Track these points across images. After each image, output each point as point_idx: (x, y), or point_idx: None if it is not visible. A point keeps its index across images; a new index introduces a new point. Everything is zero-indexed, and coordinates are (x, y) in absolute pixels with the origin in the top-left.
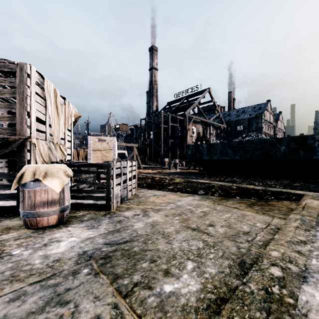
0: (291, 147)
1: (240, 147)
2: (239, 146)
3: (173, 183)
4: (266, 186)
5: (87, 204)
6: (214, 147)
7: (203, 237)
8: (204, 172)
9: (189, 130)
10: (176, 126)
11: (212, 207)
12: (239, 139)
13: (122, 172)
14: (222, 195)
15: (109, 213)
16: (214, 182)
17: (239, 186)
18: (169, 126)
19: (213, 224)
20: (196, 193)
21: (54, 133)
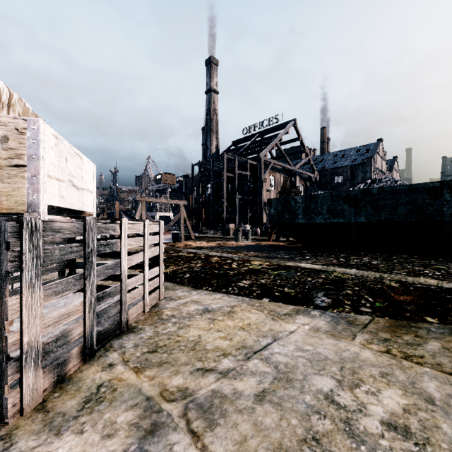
0: None
1: (367, 200)
2: (365, 199)
3: (249, 272)
4: None
5: None
6: (316, 201)
7: None
8: (296, 245)
9: (265, 181)
10: (246, 175)
11: (404, 382)
12: (359, 187)
13: (92, 253)
14: (382, 311)
15: None
16: (335, 268)
17: (401, 279)
18: (235, 174)
19: None
20: (311, 303)
21: None
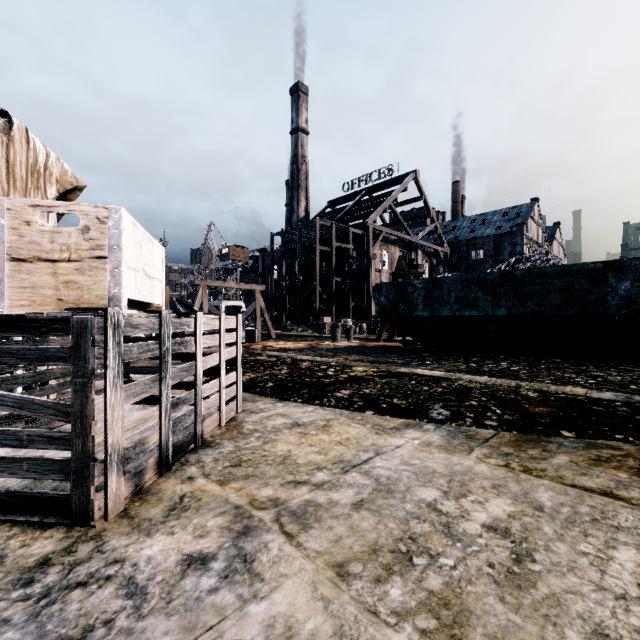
0: None
1: (509, 285)
2: (506, 284)
3: (349, 380)
4: (616, 388)
5: None
6: (441, 287)
7: None
8: (415, 346)
9: (374, 257)
10: (348, 250)
11: (516, 492)
12: (499, 268)
13: (168, 352)
14: (510, 425)
15: (73, 550)
16: (461, 375)
17: (542, 388)
18: (332, 248)
19: None
20: (425, 416)
21: None
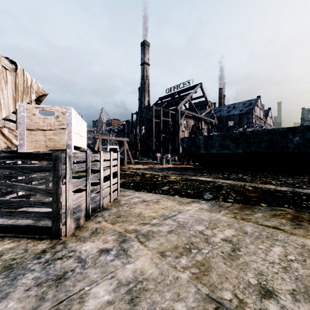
0: (306, 137)
1: (243, 138)
2: (242, 138)
3: (168, 182)
4: (289, 185)
5: (19, 226)
6: (212, 139)
7: None
8: (200, 167)
9: (181, 125)
10: (168, 121)
11: (237, 227)
12: (239, 130)
13: (89, 168)
14: (239, 201)
15: (54, 247)
16: (219, 180)
17: (255, 185)
18: (161, 120)
19: (268, 284)
20: (201, 197)
21: None
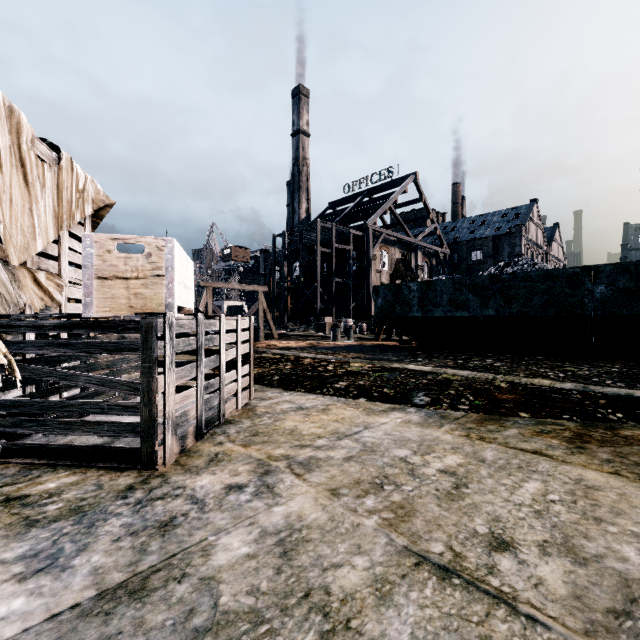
0: (620, 287)
1: (496, 288)
2: (494, 287)
3: (347, 374)
4: (579, 380)
5: (83, 448)
6: (435, 289)
7: (500, 633)
8: (411, 345)
9: (374, 258)
10: (348, 251)
11: (468, 452)
12: (490, 271)
13: (202, 346)
14: (479, 408)
15: (147, 482)
16: (446, 369)
17: (514, 380)
18: (333, 250)
19: (505, 534)
20: (409, 402)
21: (10, 236)
